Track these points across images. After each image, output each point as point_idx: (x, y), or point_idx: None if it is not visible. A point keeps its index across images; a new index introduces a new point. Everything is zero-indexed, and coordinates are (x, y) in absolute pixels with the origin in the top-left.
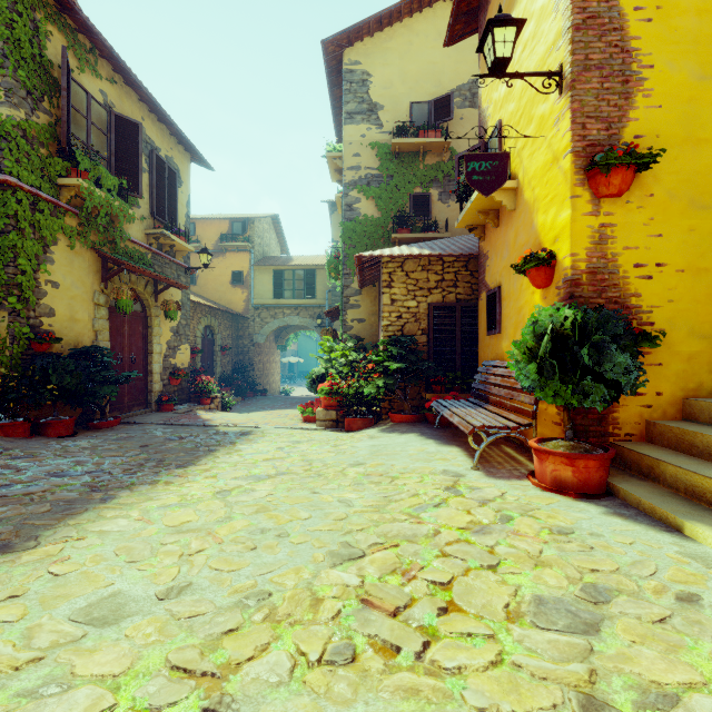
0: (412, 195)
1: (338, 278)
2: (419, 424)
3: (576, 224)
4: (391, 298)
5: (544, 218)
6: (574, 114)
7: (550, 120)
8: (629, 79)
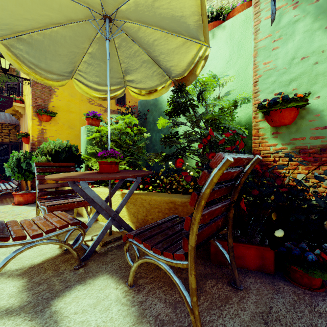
0: None
1: None
2: None
3: (33, 127)
4: None
5: (28, 122)
6: (33, 95)
7: (29, 92)
8: (51, 90)
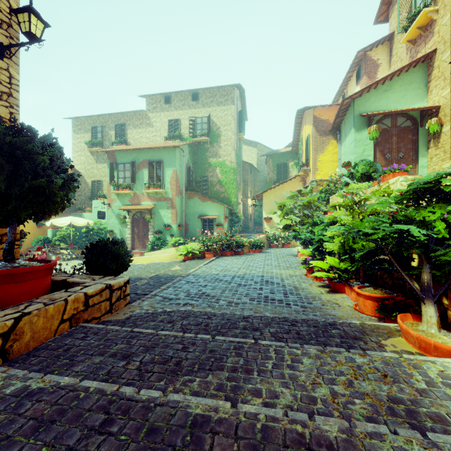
0: None
1: None
2: None
3: None
4: None
5: None
6: None
7: None
8: None
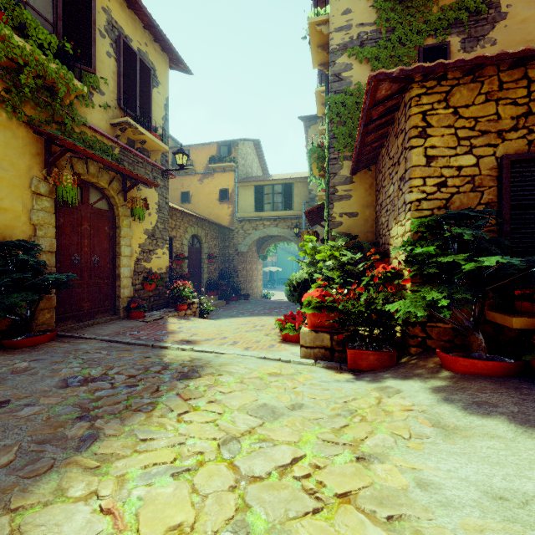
0: (421, 48)
1: (319, 176)
2: (523, 385)
3: None
4: (425, 154)
5: None
6: None
7: None
8: None
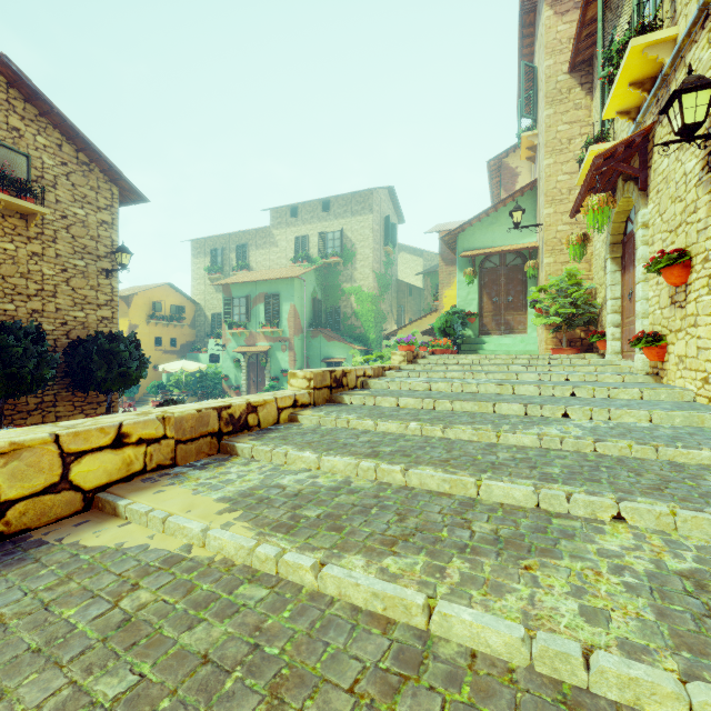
0: None
1: None
2: None
3: None
4: None
5: None
6: None
7: None
8: None
